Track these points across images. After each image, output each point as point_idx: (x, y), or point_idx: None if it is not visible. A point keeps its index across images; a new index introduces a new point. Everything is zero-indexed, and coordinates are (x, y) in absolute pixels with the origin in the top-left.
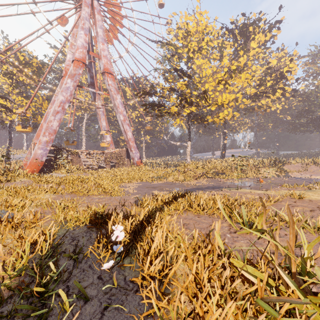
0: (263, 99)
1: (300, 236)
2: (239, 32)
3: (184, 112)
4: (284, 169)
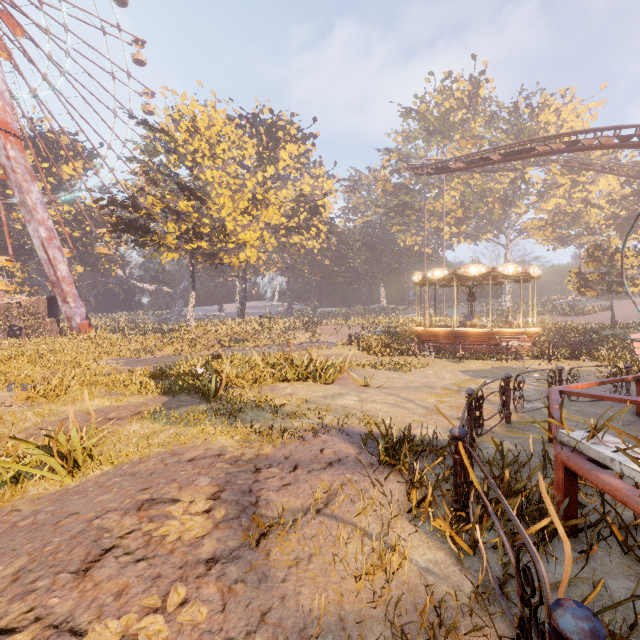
0: (297, 234)
1: (297, 359)
2: (266, 131)
3: (188, 245)
4: (318, 332)
